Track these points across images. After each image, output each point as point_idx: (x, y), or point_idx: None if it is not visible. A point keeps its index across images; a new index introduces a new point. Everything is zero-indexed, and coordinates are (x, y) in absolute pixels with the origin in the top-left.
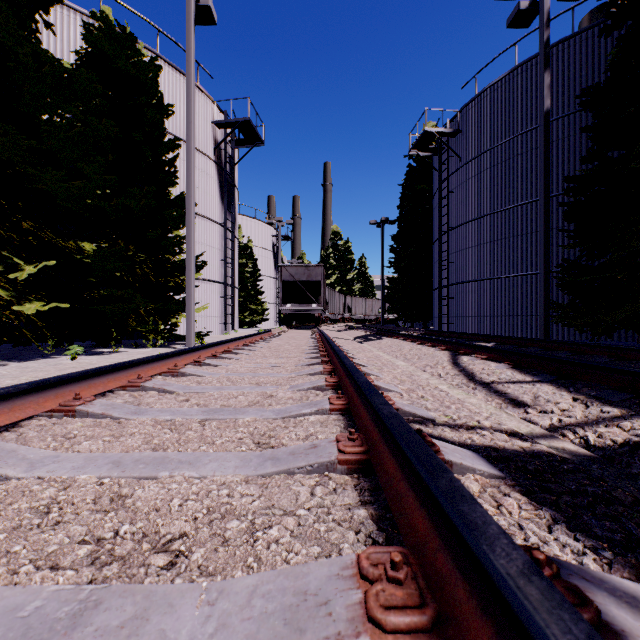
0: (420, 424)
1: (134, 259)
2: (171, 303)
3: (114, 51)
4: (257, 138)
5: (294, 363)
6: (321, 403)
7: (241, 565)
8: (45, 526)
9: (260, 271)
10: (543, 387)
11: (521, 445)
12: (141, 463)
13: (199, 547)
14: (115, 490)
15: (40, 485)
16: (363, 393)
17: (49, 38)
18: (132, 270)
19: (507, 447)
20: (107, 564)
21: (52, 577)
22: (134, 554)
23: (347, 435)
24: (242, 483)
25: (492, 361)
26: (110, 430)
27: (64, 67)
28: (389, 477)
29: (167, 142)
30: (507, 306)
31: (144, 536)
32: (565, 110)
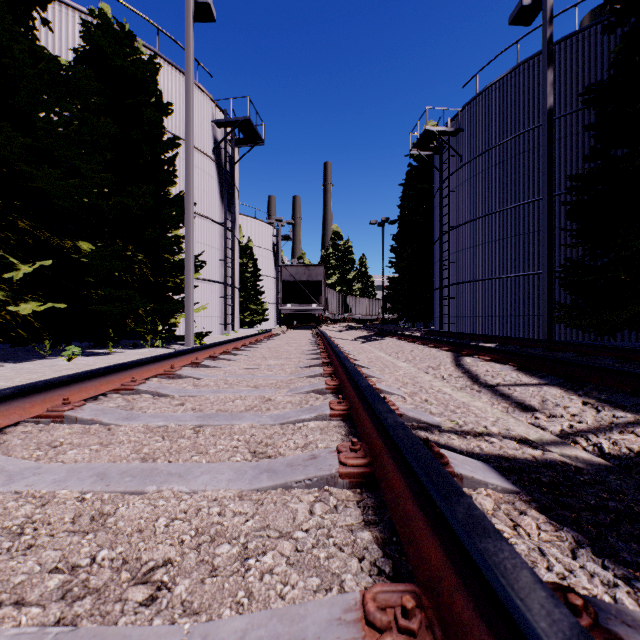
0: (425, 431)
1: (133, 259)
2: (170, 303)
3: (112, 49)
4: (257, 137)
5: (294, 364)
6: (321, 408)
7: (230, 601)
8: (15, 550)
9: (260, 271)
10: (551, 390)
11: (532, 453)
12: (128, 475)
13: (184, 577)
14: (97, 507)
15: (16, 501)
16: (365, 399)
17: (47, 36)
18: (131, 270)
19: (518, 456)
20: (79, 598)
21: (14, 616)
22: (111, 586)
23: (349, 445)
24: (235, 499)
25: (496, 362)
26: (99, 437)
27: (61, 64)
28: (395, 495)
29: (166, 141)
30: (509, 306)
31: (124, 563)
32: (567, 108)
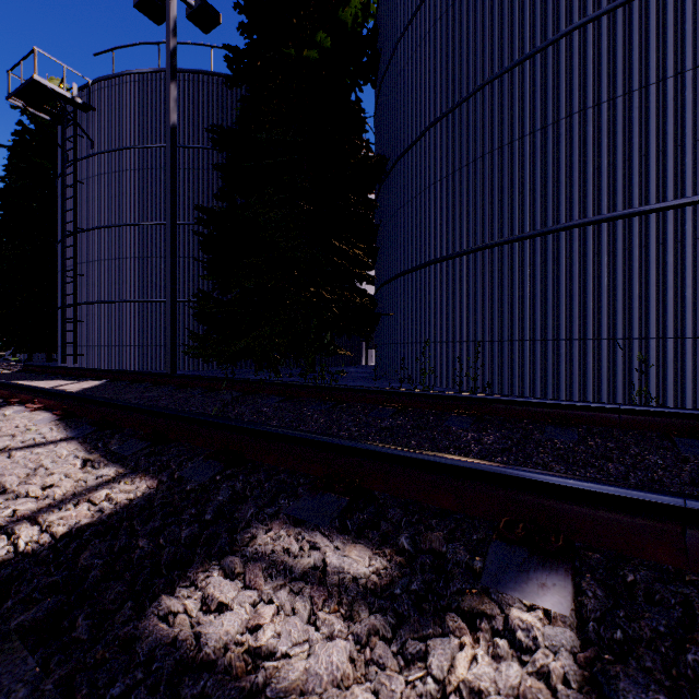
0: None
1: None
2: None
3: None
4: None
5: None
6: None
7: None
8: None
9: None
10: (63, 448)
11: None
12: None
13: None
14: None
15: None
16: None
17: None
18: None
19: None
20: None
21: None
22: None
23: None
24: None
25: (49, 411)
26: None
27: None
28: None
29: None
30: (150, 334)
31: None
32: (206, 143)
